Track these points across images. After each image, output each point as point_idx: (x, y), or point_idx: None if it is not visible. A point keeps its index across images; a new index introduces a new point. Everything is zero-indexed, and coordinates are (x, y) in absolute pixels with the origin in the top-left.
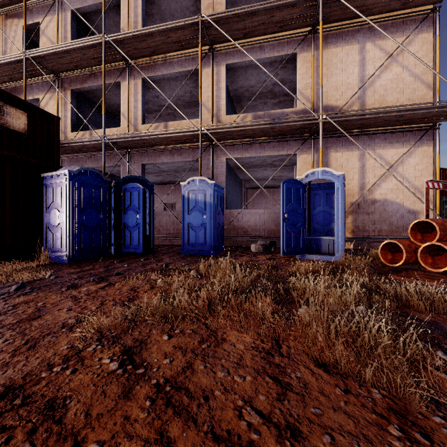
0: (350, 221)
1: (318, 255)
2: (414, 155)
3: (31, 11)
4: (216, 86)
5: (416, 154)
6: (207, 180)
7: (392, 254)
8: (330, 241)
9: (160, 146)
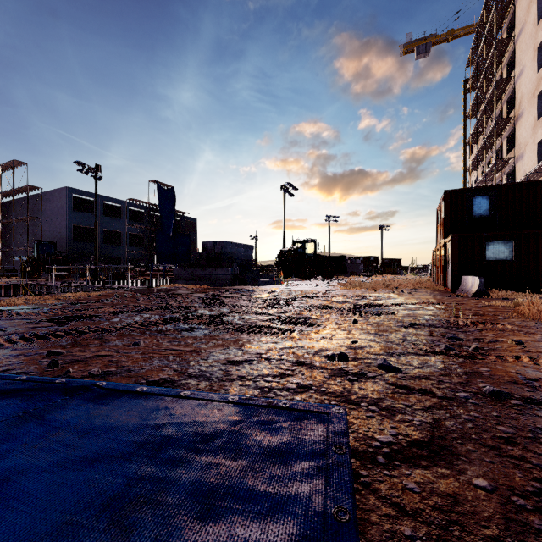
0: None
1: None
2: None
3: None
4: None
5: None
6: None
7: None
8: None
9: None
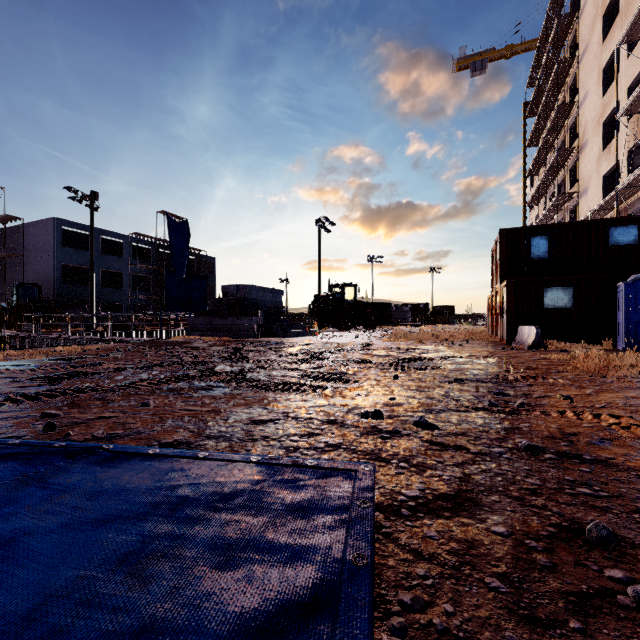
0: None
1: None
2: None
3: None
4: None
5: None
6: None
7: None
8: None
9: None
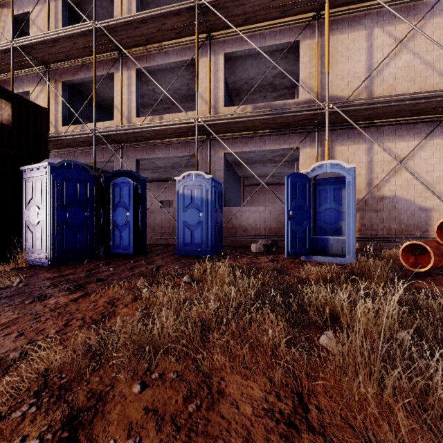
0: (357, 219)
1: (326, 257)
2: (426, 148)
3: (21, 0)
4: (214, 76)
5: (428, 147)
6: (204, 174)
7: (415, 257)
8: (338, 241)
9: (154, 140)
